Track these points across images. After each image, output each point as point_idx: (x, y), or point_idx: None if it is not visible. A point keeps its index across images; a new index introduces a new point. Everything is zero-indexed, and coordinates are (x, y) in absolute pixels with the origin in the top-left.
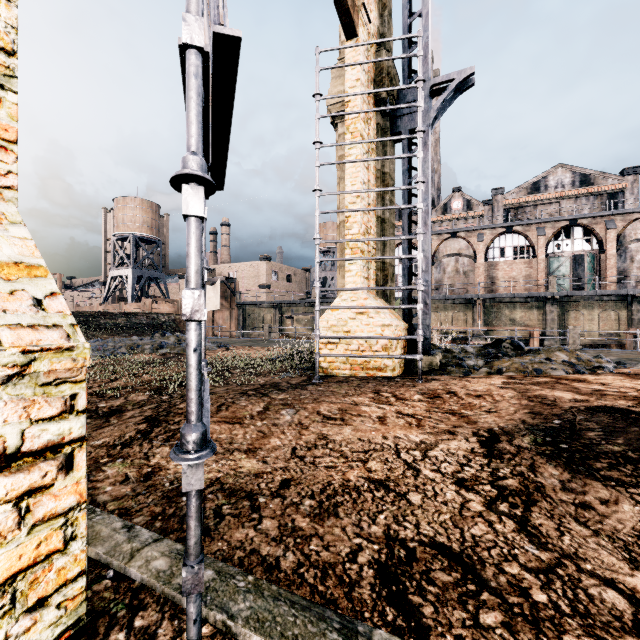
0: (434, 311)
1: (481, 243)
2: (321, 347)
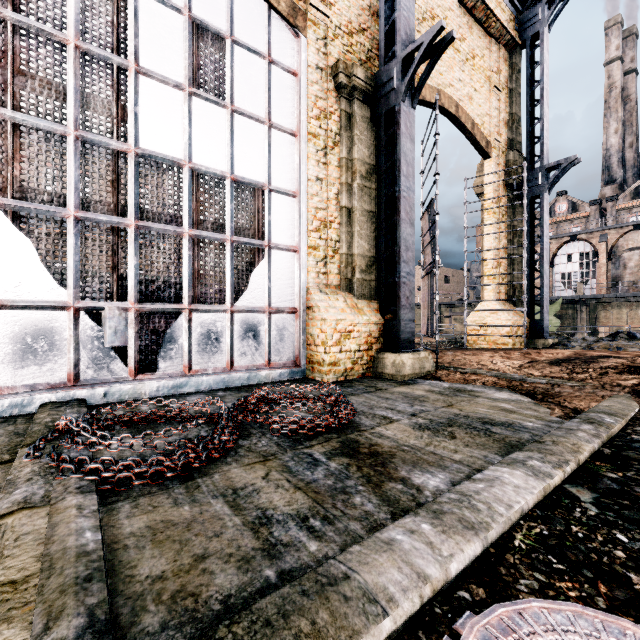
0: (604, 309)
1: None
2: (469, 332)
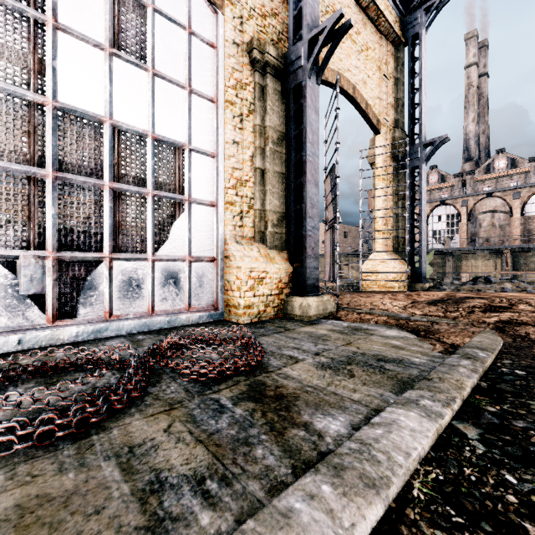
0: (465, 259)
1: (516, 200)
2: (363, 278)
